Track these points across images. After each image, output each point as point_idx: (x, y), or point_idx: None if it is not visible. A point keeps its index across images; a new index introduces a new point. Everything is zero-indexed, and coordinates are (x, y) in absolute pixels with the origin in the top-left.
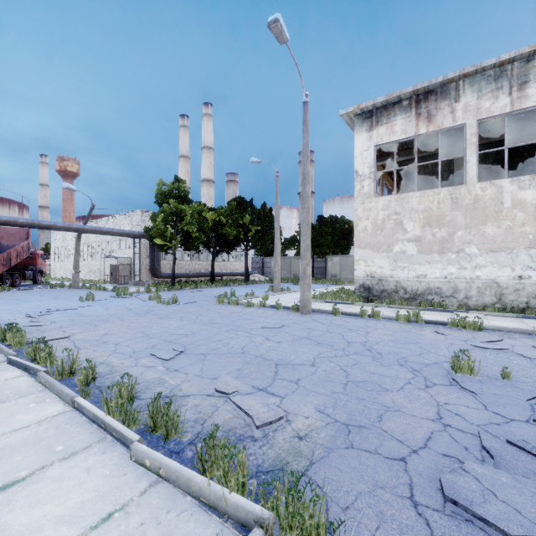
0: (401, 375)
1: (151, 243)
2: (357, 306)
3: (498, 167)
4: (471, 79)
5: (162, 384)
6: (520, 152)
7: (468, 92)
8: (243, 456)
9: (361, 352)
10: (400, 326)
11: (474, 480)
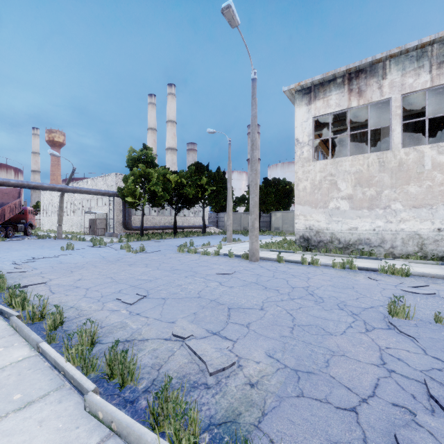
0: (342, 319)
1: (123, 201)
2: (298, 255)
3: (416, 137)
4: (397, 60)
5: (123, 328)
6: (435, 123)
7: (394, 70)
8: (195, 413)
9: (304, 296)
10: (337, 272)
11: (429, 436)
